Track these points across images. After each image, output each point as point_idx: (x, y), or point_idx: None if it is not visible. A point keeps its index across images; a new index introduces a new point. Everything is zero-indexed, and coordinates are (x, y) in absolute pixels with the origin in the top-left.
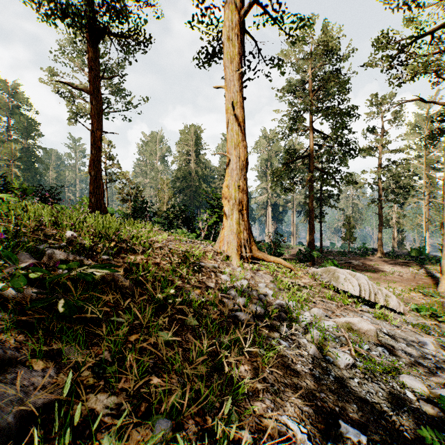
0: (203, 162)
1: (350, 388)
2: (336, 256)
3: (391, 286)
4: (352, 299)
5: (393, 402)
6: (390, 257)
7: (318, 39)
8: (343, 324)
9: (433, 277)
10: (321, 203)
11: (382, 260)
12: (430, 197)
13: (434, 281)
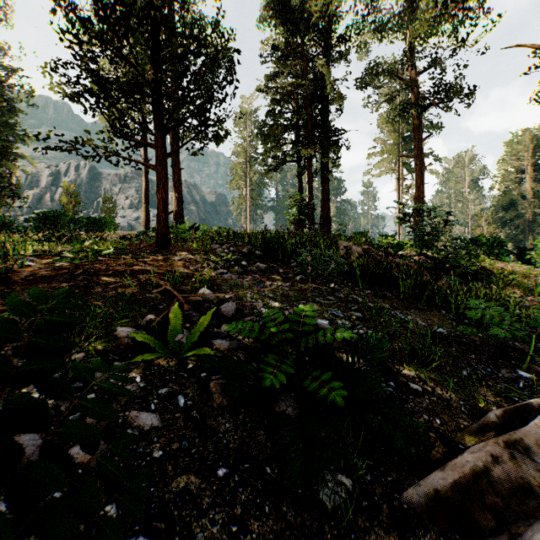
0: None
1: None
2: None
3: None
4: None
5: None
6: None
7: None
8: None
9: None
10: None
11: None
12: None
13: None
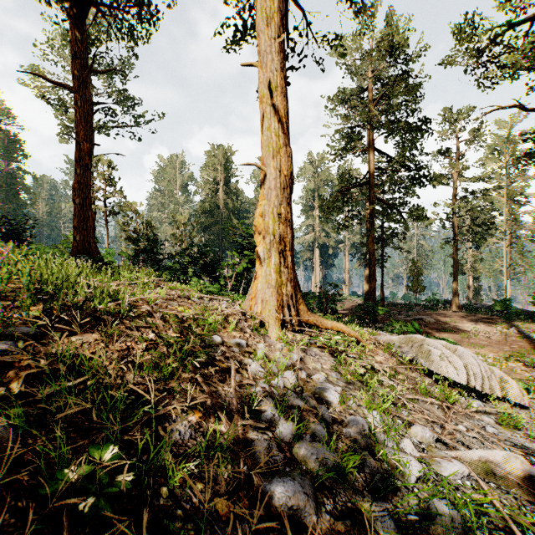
0: (234, 192)
1: None
2: (401, 311)
3: (479, 352)
4: (456, 389)
5: None
6: (468, 311)
7: (381, 32)
8: (475, 463)
9: (529, 338)
10: (383, 243)
11: (459, 315)
12: (511, 237)
13: (531, 344)
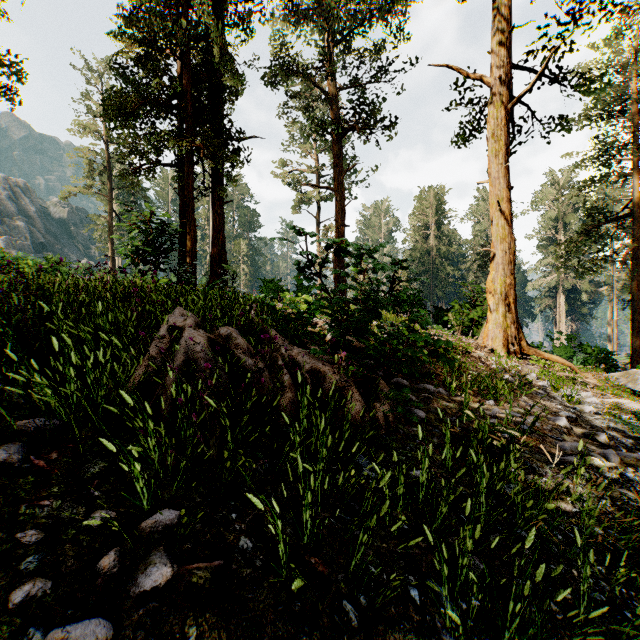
0: (447, 235)
1: (585, 416)
2: None
3: None
4: None
5: (619, 428)
6: None
7: None
8: (609, 404)
9: None
10: None
11: None
12: None
13: None
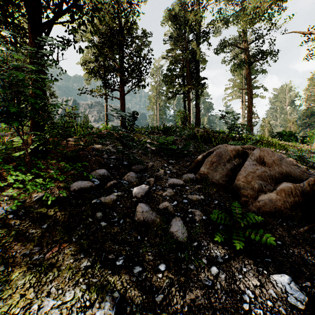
0: None
1: None
2: None
3: None
4: None
5: None
6: None
7: None
8: None
9: None
10: None
11: None
12: None
13: None
